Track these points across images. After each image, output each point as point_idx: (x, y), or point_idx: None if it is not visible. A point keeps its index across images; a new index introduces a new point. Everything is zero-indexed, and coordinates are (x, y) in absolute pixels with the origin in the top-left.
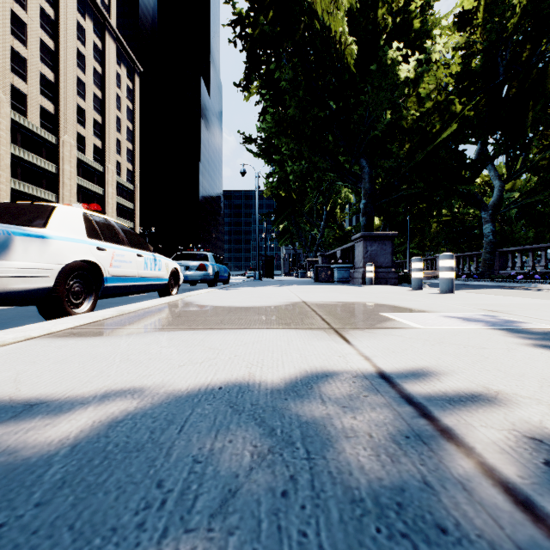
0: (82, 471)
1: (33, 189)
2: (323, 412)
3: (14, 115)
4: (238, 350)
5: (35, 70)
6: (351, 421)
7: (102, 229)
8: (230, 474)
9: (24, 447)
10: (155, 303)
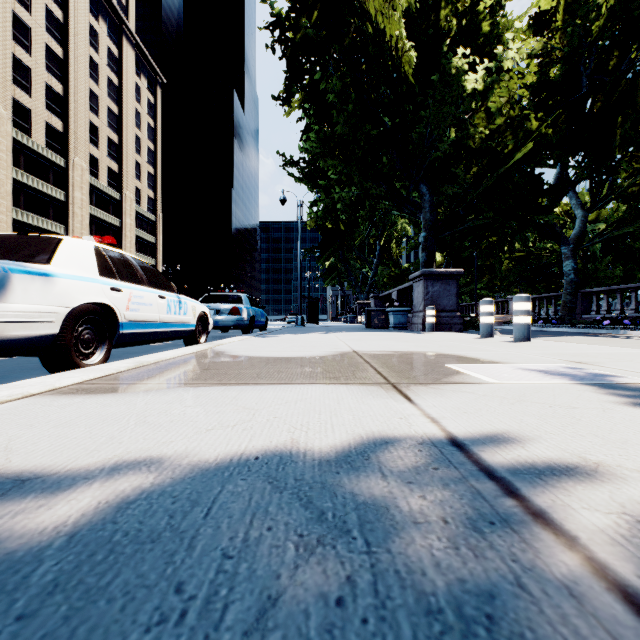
0: (81, 570)
1: (39, 220)
2: (384, 490)
3: (16, 134)
4: (278, 410)
5: (41, 81)
6: (419, 502)
7: (117, 266)
8: (270, 574)
9: (9, 536)
10: (180, 353)
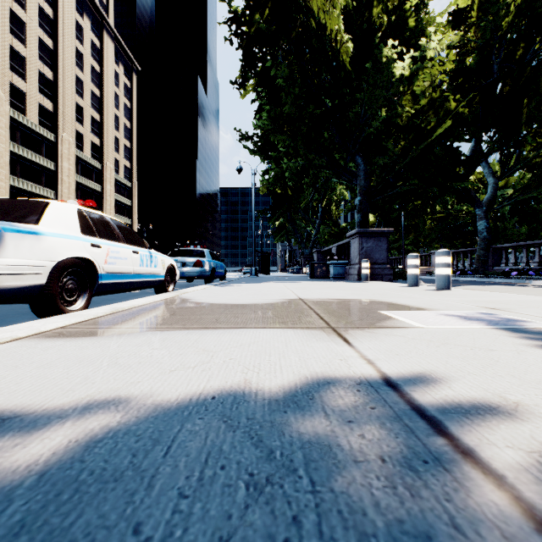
0: (47, 509)
1: (32, 186)
2: (327, 429)
3: (13, 113)
4: (233, 352)
5: (34, 68)
6: (359, 440)
7: (97, 226)
8: (222, 514)
9: None
10: (151, 300)
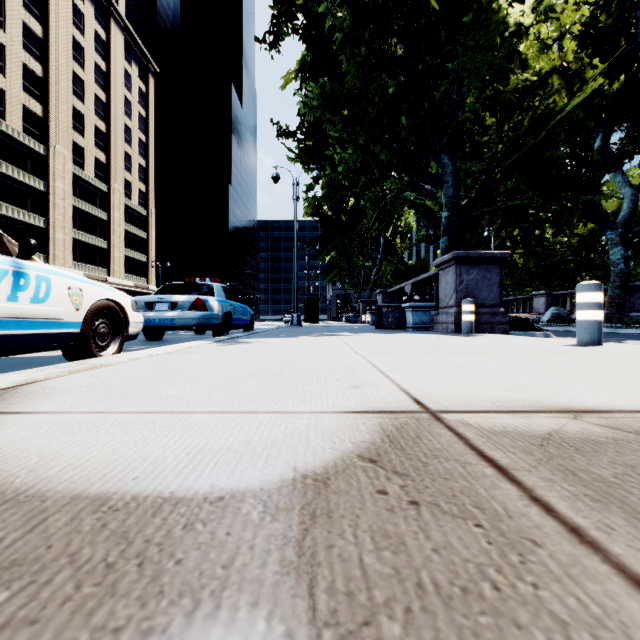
0: None
1: (14, 211)
2: None
3: None
4: None
5: (17, 60)
6: None
7: None
8: None
9: None
10: None
